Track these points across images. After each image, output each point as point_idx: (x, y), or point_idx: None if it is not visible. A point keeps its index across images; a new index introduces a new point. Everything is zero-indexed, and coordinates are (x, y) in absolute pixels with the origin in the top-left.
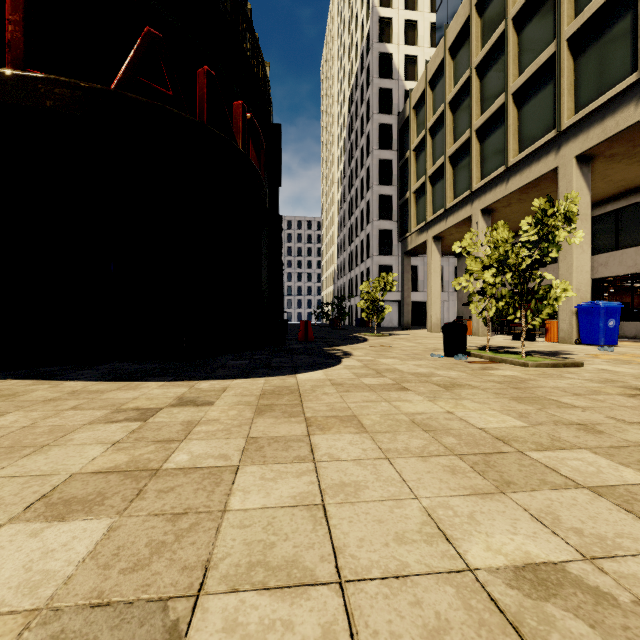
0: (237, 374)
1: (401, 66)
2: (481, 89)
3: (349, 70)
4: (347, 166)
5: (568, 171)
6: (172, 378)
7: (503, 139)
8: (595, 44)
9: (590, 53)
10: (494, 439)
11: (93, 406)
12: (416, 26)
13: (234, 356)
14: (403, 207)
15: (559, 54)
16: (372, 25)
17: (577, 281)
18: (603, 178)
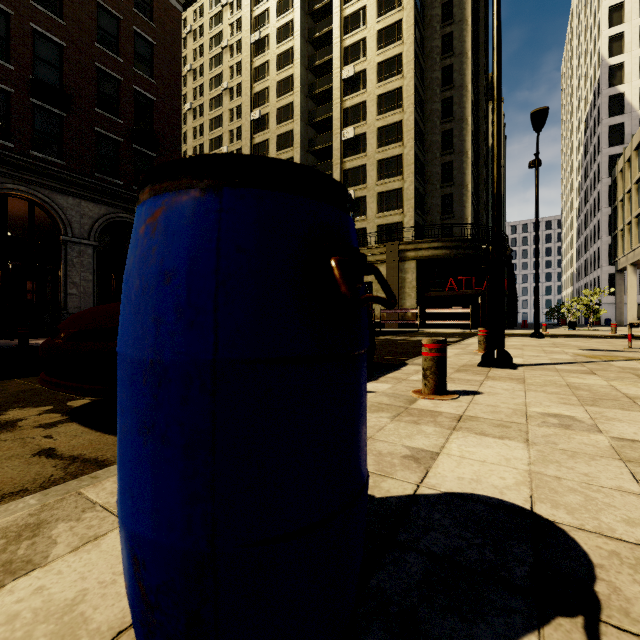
0: None
1: (634, 99)
2: None
3: (585, 96)
4: (583, 181)
5: None
6: None
7: None
8: None
9: None
10: None
11: None
12: None
13: None
14: (616, 237)
15: None
16: (601, 76)
17: None
18: None
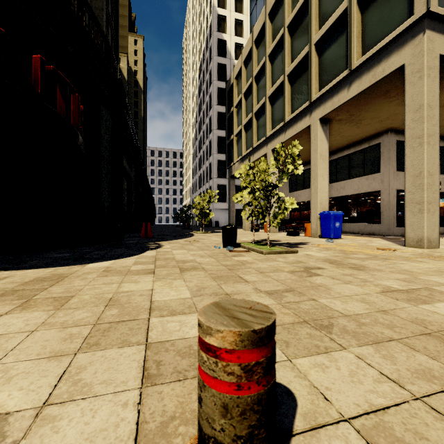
0: (40, 265)
1: (232, 50)
2: (272, 70)
3: (199, 48)
4: (198, 115)
5: (315, 128)
6: None
7: (283, 104)
8: (329, 49)
9: (326, 54)
10: (147, 309)
11: None
12: (242, 24)
13: (66, 250)
14: (230, 145)
15: (310, 53)
16: (213, 19)
17: (320, 198)
18: (339, 134)
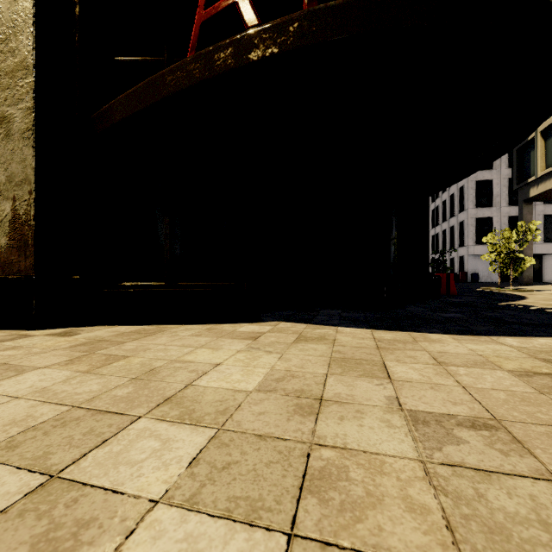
0: (505, 330)
1: None
2: None
3: None
4: None
5: None
6: (438, 330)
7: None
8: None
9: None
10: None
11: (459, 362)
12: None
13: (423, 308)
14: (521, 150)
15: None
16: None
17: None
18: None
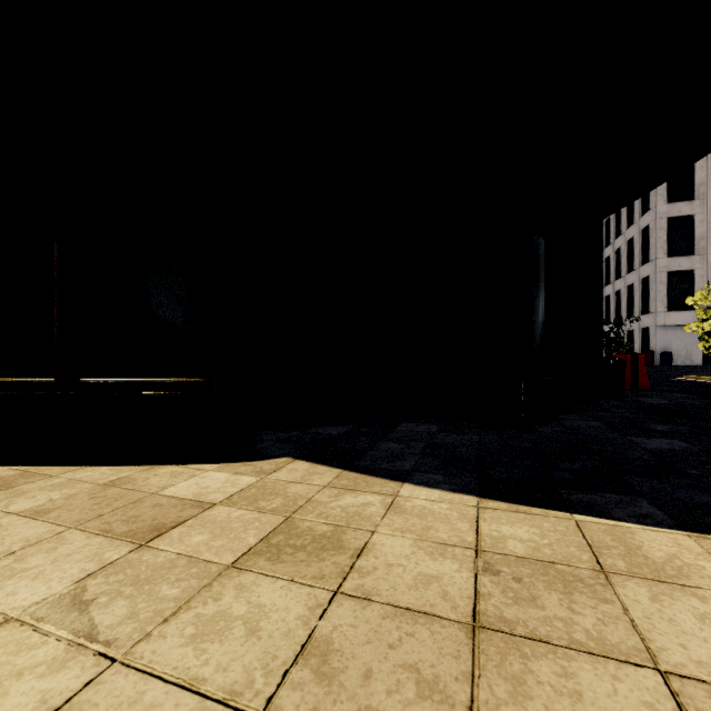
0: None
1: None
2: None
3: None
4: None
5: None
6: (654, 508)
7: None
8: None
9: None
10: None
11: None
12: None
13: (597, 421)
14: None
15: None
16: None
17: None
18: None
